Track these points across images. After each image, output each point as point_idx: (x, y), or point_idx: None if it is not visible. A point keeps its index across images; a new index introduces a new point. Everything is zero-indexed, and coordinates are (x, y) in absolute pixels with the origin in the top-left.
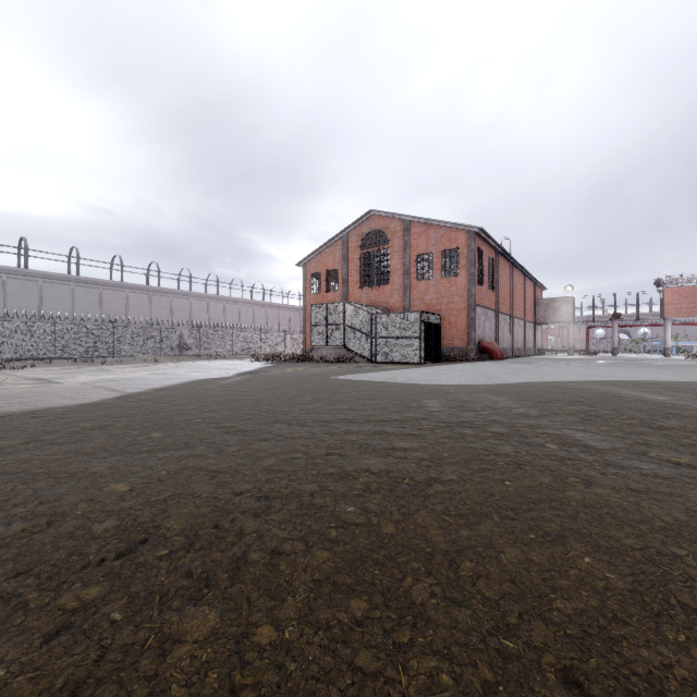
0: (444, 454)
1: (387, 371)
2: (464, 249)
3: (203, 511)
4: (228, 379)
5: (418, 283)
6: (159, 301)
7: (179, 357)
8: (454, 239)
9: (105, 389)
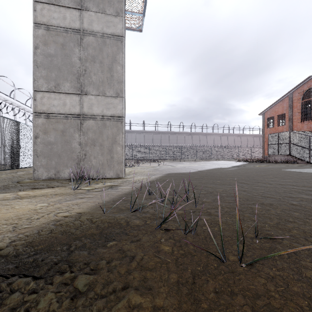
0: None
1: None
2: None
3: (246, 196)
4: (230, 168)
5: None
6: (195, 137)
7: (202, 159)
8: None
9: (191, 168)
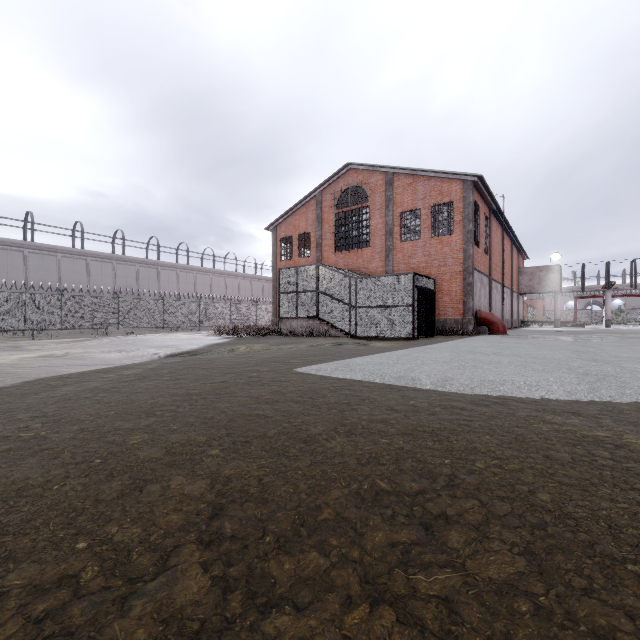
0: None
1: (384, 356)
2: (459, 203)
3: None
4: (117, 372)
5: (403, 245)
6: (124, 270)
7: (144, 329)
8: (447, 191)
9: None
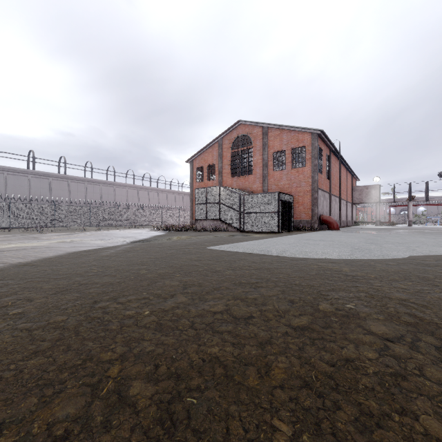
0: None
1: (257, 241)
2: (309, 147)
3: None
4: (112, 249)
5: (274, 173)
6: (92, 188)
7: (105, 227)
8: (301, 139)
9: None
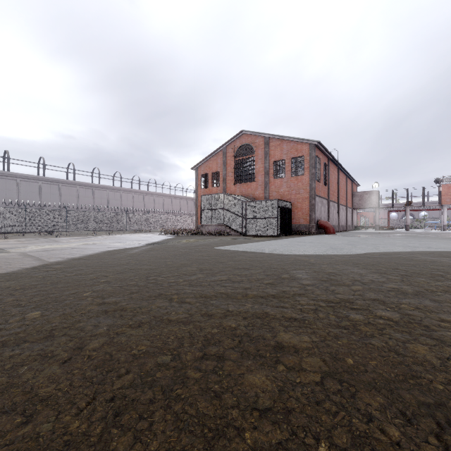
0: (348, 361)
1: (255, 243)
2: (307, 157)
3: None
4: (136, 249)
5: (275, 180)
6: (99, 193)
7: (112, 231)
8: (300, 149)
9: (32, 258)
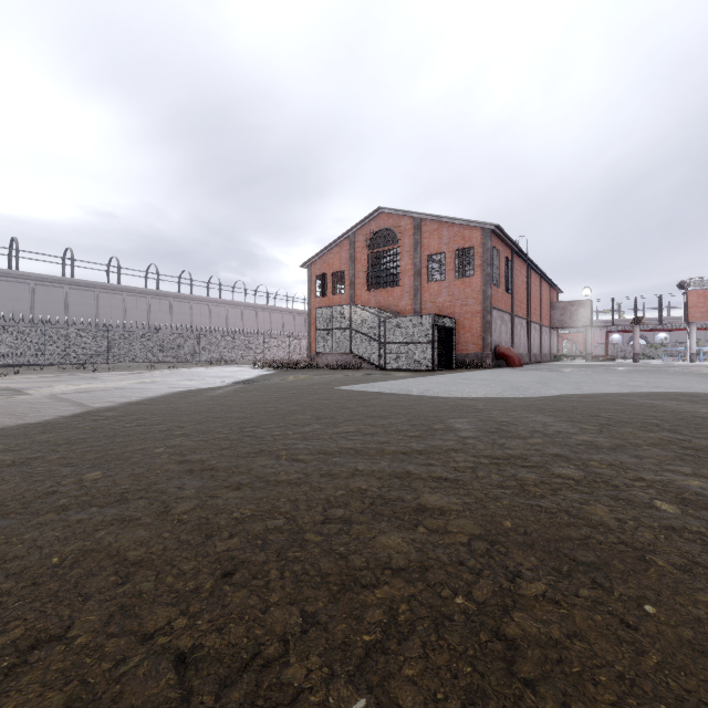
0: (506, 524)
1: (398, 380)
2: (479, 248)
3: (47, 705)
4: (219, 389)
5: (430, 285)
6: (158, 304)
7: (178, 363)
8: (469, 237)
9: (69, 403)
